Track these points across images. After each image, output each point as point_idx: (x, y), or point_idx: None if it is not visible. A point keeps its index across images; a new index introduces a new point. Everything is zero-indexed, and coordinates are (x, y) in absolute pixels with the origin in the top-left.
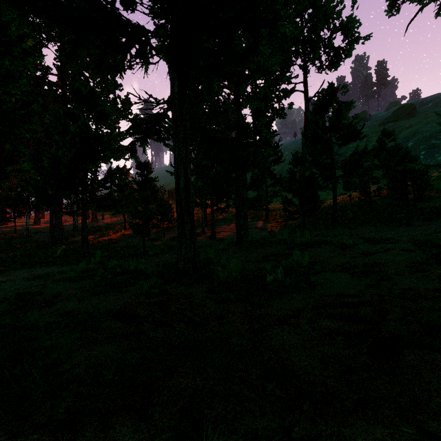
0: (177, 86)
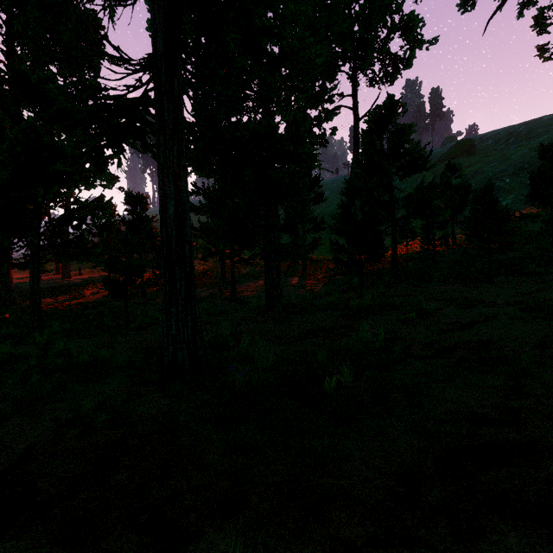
0: (163, 39)
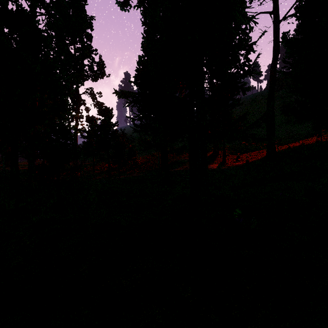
0: None
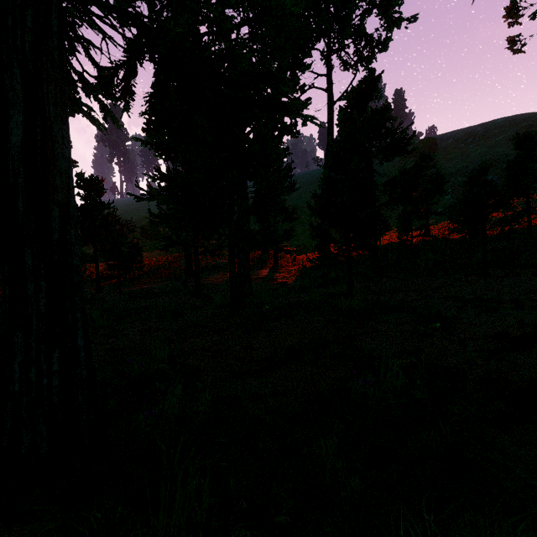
0: None
